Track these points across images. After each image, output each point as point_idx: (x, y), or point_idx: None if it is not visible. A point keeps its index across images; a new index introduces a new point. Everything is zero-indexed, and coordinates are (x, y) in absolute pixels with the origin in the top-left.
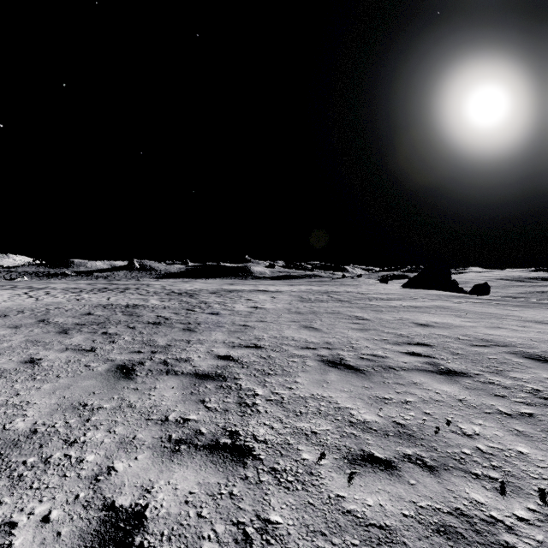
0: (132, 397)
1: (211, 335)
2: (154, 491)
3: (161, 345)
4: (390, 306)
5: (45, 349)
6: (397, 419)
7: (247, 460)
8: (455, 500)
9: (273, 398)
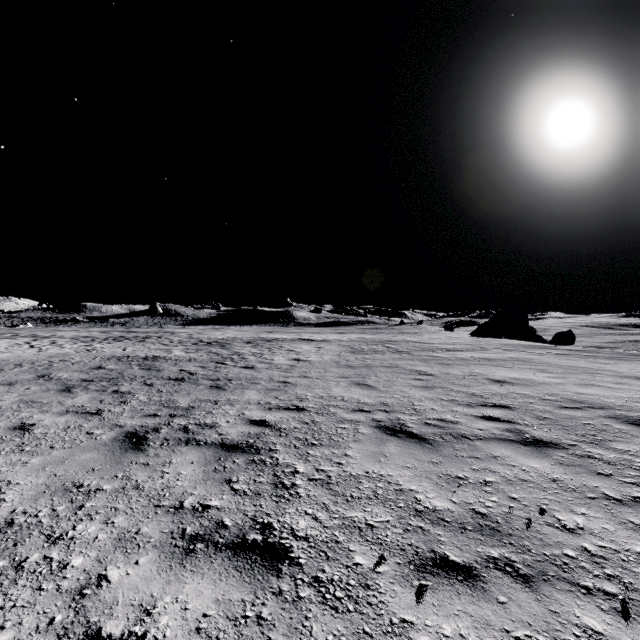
0: (140, 475)
1: (243, 394)
2: (156, 613)
3: (182, 407)
4: (459, 359)
5: (41, 412)
6: (476, 506)
7: (281, 565)
8: (563, 628)
9: (317, 477)
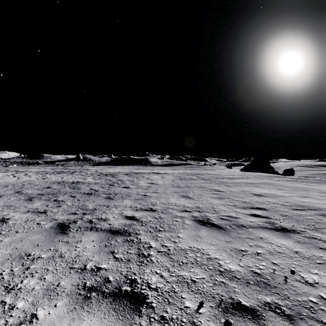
0: (63, 249)
1: (122, 201)
2: None
3: (90, 209)
4: (235, 183)
5: (14, 211)
6: (254, 268)
7: (141, 308)
8: None
9: (162, 250)
